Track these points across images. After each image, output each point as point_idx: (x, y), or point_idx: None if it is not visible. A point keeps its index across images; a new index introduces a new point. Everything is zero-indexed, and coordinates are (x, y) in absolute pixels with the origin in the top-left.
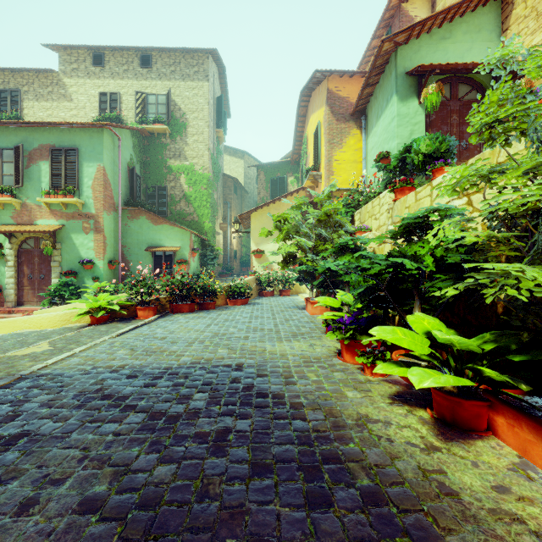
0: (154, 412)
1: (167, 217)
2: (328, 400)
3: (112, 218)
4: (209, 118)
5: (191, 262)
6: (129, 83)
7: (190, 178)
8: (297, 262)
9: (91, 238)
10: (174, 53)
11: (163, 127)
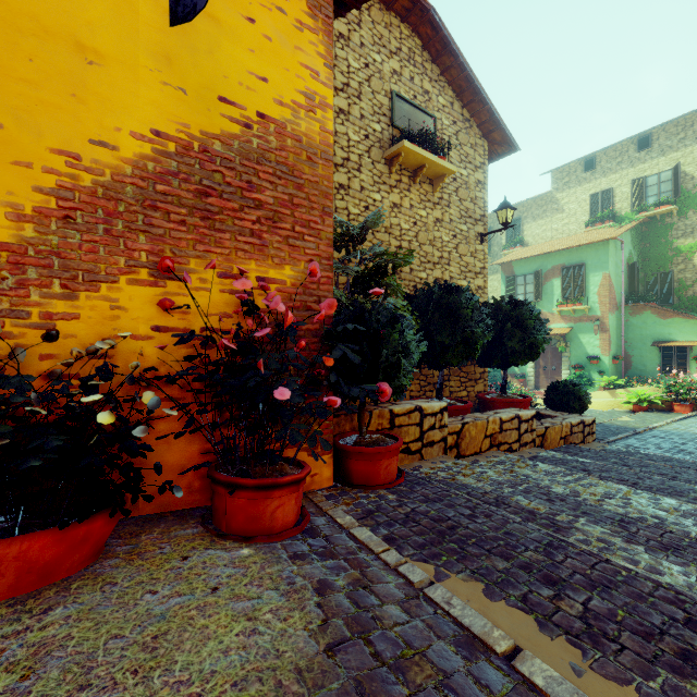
0: None
1: (672, 305)
2: None
3: (614, 317)
4: None
5: None
6: (623, 174)
7: None
8: None
9: (597, 337)
10: (684, 117)
11: (669, 208)
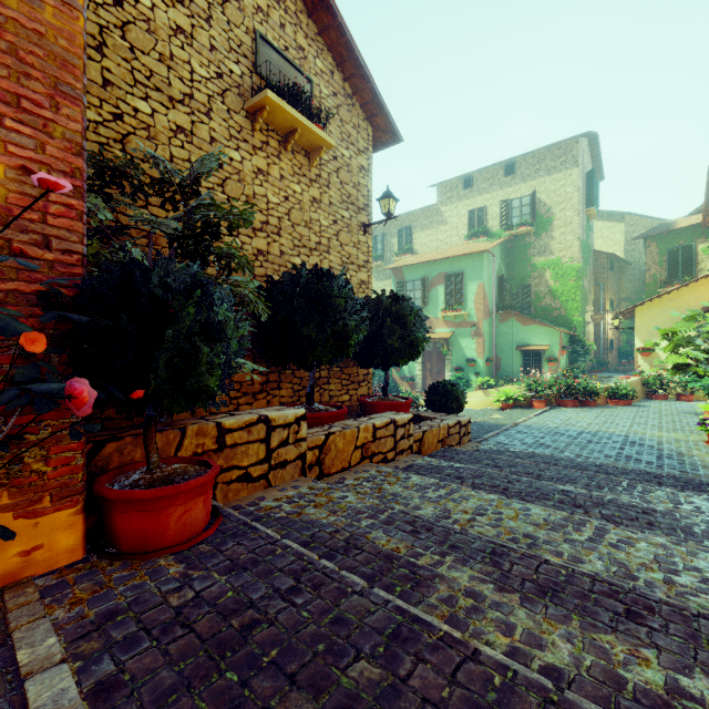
0: (588, 440)
1: (531, 314)
2: (680, 451)
3: (487, 323)
4: (578, 205)
5: (561, 359)
6: (494, 194)
7: (557, 272)
8: (688, 372)
9: (474, 341)
10: (539, 151)
11: (528, 229)
